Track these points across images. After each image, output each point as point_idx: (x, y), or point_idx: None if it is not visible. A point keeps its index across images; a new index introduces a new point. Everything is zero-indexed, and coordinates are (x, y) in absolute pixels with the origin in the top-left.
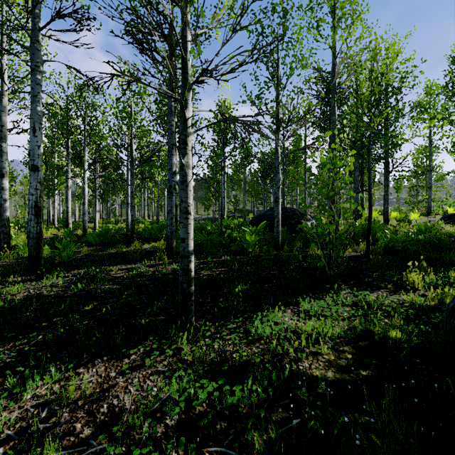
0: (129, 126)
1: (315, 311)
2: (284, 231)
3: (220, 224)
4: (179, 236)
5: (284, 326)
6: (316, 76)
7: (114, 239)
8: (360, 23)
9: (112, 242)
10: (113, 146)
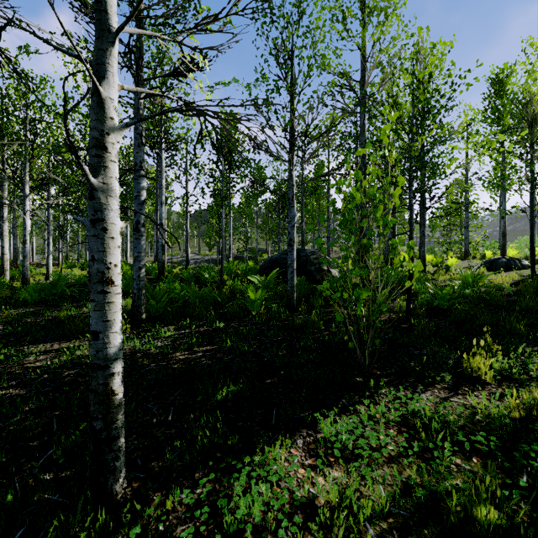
0: (84, 135)
1: (342, 444)
2: (301, 282)
3: (221, 271)
4: (154, 292)
5: (289, 487)
6: (342, 83)
7: (67, 294)
8: (396, 18)
9: (63, 298)
10: (62, 161)
